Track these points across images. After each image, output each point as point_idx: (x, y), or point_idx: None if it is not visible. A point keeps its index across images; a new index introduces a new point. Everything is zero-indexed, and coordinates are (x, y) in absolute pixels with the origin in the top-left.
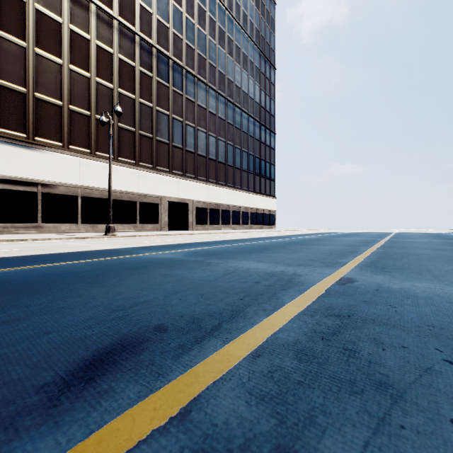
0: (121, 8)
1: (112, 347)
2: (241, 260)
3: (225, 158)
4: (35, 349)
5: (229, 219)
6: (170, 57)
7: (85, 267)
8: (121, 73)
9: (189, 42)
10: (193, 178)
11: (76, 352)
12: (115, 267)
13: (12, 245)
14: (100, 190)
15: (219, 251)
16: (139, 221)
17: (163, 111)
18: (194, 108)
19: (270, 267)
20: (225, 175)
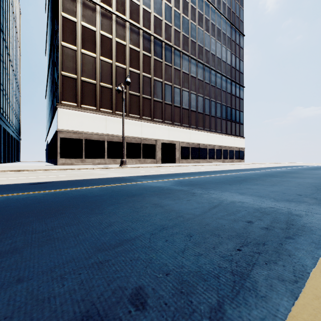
0: (131, 13)
1: None
2: (223, 192)
3: (203, 109)
4: None
5: (206, 154)
6: (163, 41)
7: (96, 192)
8: (131, 57)
9: (176, 27)
10: (179, 125)
11: None
12: (117, 193)
13: (65, 172)
14: (118, 136)
15: (201, 181)
16: (142, 157)
17: (158, 79)
18: (180, 75)
19: (256, 202)
20: (203, 122)
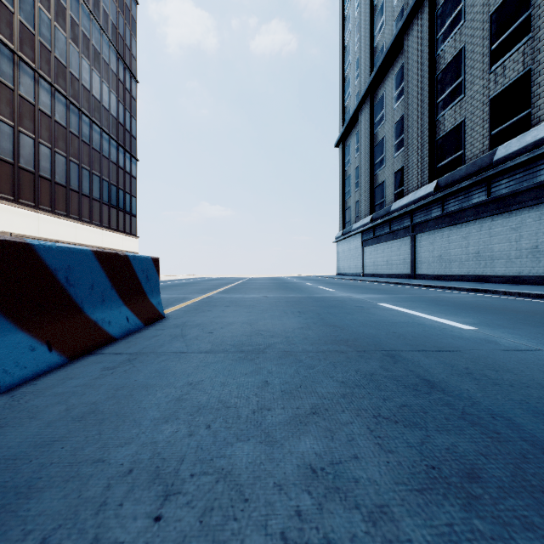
0: None
1: None
2: None
3: (66, 179)
4: None
5: None
6: None
7: None
8: None
9: None
10: (12, 201)
11: None
12: None
13: None
14: None
15: None
16: None
17: None
18: (13, 99)
19: (169, 296)
20: (66, 202)
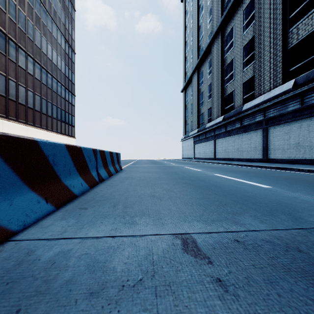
0: None
1: None
2: None
3: (40, 108)
4: None
5: None
6: None
7: None
8: None
9: (11, 16)
10: (15, 121)
11: None
12: None
13: None
14: None
15: None
16: None
17: None
18: (15, 68)
19: None
20: (40, 120)
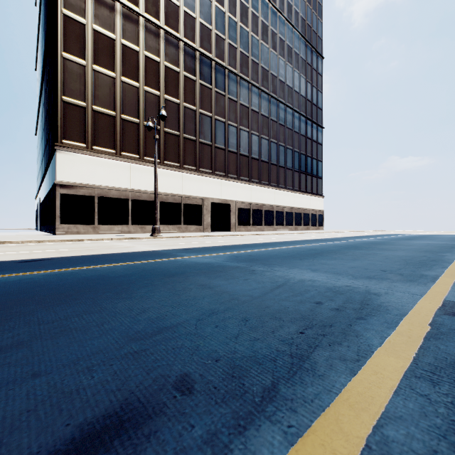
0: (166, 17)
1: (104, 423)
2: (291, 268)
3: (268, 156)
4: (3, 409)
5: (273, 219)
6: (212, 59)
7: (121, 272)
8: (166, 79)
9: (231, 41)
10: (235, 179)
11: (51, 428)
12: (150, 273)
13: (69, 245)
14: (147, 192)
15: (264, 256)
16: (183, 223)
17: (205, 113)
18: (236, 108)
19: (330, 280)
20: (268, 174)
